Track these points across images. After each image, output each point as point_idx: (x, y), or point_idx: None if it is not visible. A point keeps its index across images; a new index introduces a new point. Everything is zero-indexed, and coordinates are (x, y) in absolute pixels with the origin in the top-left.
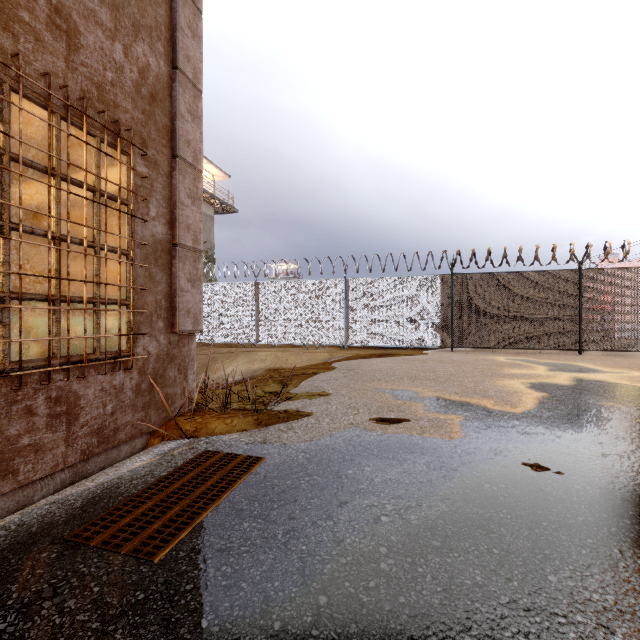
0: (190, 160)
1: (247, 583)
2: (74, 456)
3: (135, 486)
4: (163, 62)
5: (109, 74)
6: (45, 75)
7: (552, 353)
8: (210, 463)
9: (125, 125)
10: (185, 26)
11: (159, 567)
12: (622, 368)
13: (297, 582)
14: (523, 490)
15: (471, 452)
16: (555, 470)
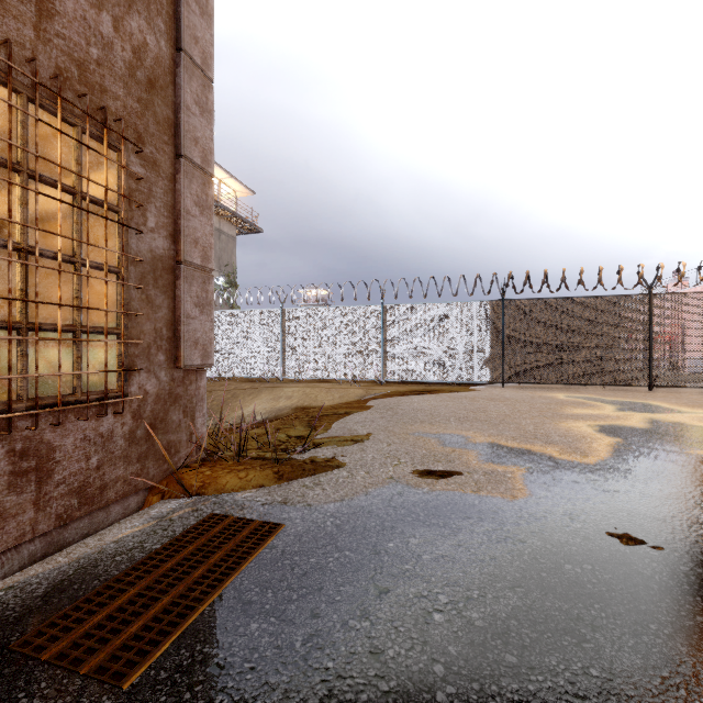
0: (198, 161)
1: None
2: (47, 522)
3: (117, 564)
4: (164, 42)
5: (94, 50)
6: (7, 44)
7: (618, 389)
8: (215, 532)
9: (115, 115)
10: (192, 0)
11: (128, 697)
12: (702, 407)
13: None
14: (616, 573)
15: (541, 517)
16: (651, 543)
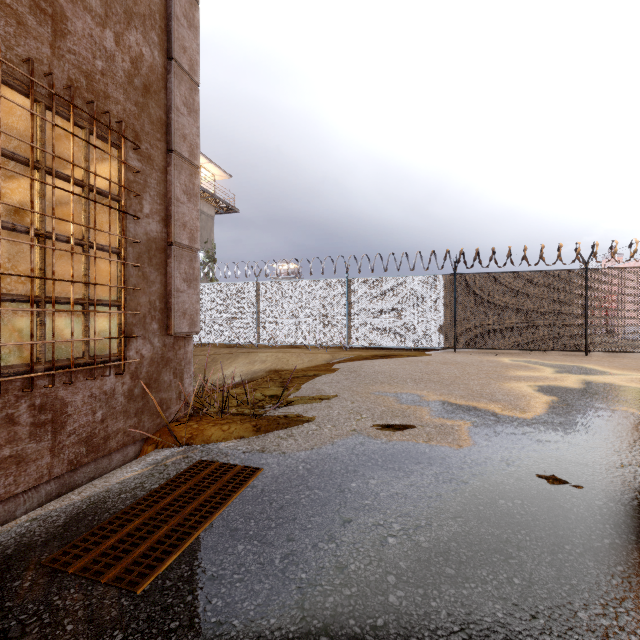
0: (186, 155)
1: (239, 620)
2: (60, 467)
3: (123, 501)
4: (157, 52)
5: (99, 63)
6: (28, 61)
7: (557, 354)
8: (204, 474)
9: (116, 117)
10: (181, 15)
11: (142, 600)
12: (631, 370)
13: (296, 619)
14: (541, 507)
15: (482, 462)
16: (573, 483)
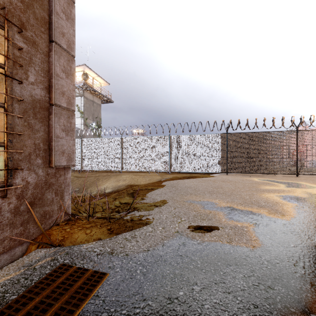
0: (64, 46)
1: None
2: None
3: None
4: None
5: None
6: None
7: (281, 176)
8: (59, 282)
9: (3, 6)
10: None
11: None
12: None
13: None
14: None
15: (276, 264)
16: None
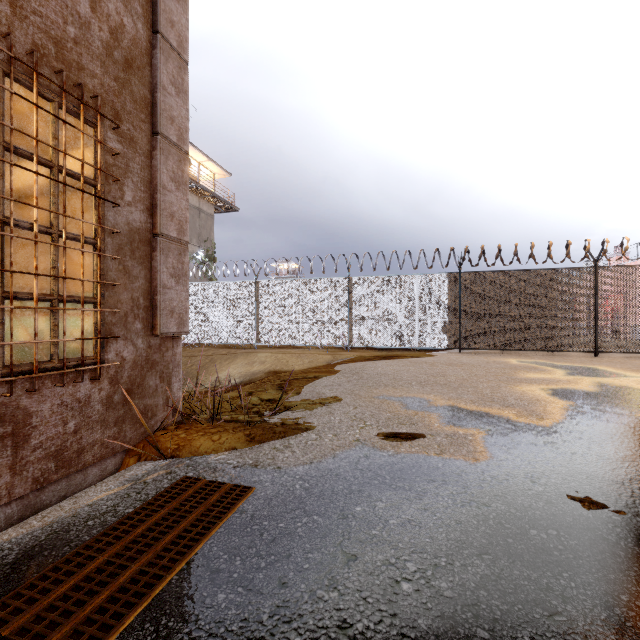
0: (174, 139)
1: None
2: (23, 486)
3: (89, 529)
4: (141, 24)
5: (71, 29)
6: None
7: (566, 355)
8: (187, 495)
9: (92, 92)
10: None
11: None
12: None
13: None
14: (581, 539)
15: (503, 480)
16: (613, 508)
